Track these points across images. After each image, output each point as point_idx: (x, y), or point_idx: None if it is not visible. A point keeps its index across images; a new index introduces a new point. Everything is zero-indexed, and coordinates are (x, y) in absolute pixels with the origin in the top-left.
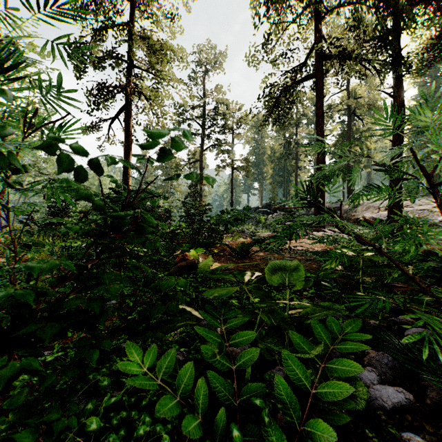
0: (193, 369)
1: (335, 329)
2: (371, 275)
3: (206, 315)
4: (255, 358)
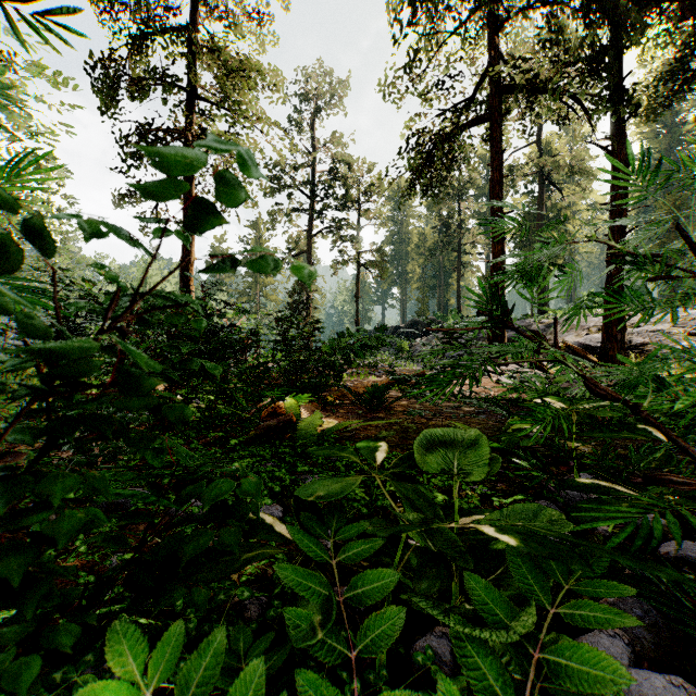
0: (263, 676)
1: (556, 569)
2: (585, 439)
3: (301, 537)
4: (397, 630)
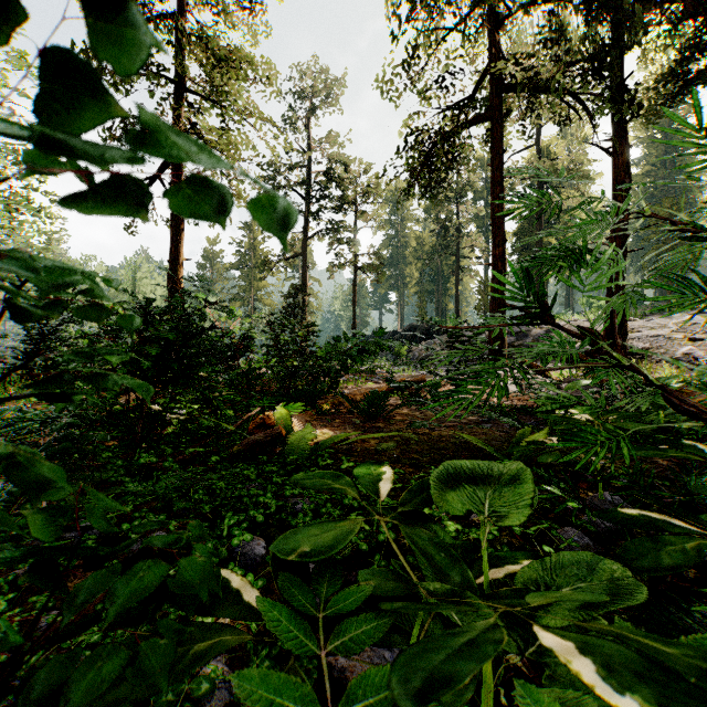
0: None
1: None
2: None
3: (278, 615)
4: None
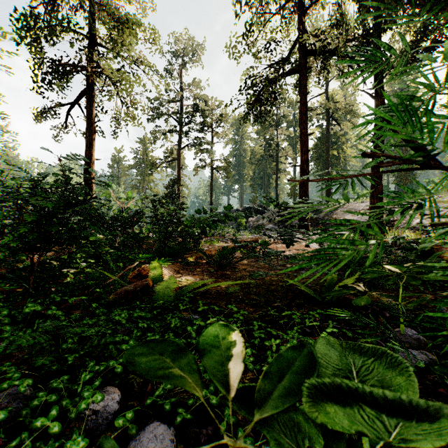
0: None
1: None
2: (385, 290)
3: None
4: None
